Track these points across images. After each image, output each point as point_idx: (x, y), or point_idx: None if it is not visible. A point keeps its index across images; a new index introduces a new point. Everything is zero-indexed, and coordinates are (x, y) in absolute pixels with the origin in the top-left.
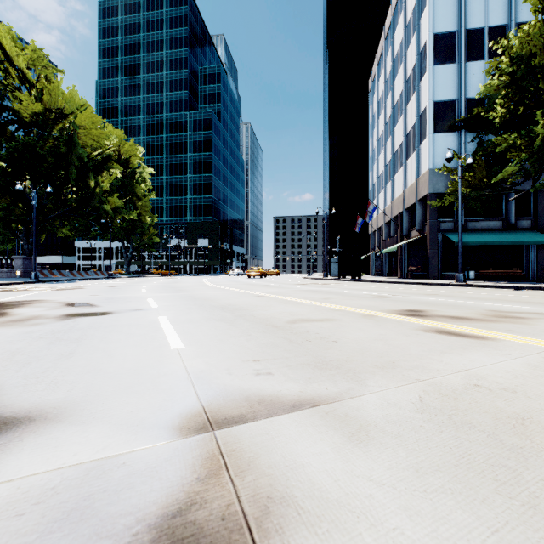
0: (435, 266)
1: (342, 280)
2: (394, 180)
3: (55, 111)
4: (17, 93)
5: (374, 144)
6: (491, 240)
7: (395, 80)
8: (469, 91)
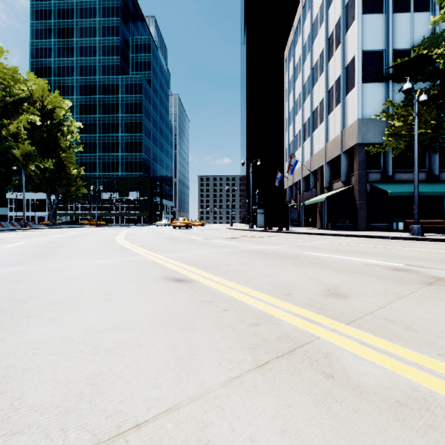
0: (364, 217)
1: (271, 231)
2: (313, 136)
3: None
4: None
5: (290, 107)
6: (424, 191)
7: (314, 42)
8: (396, 42)
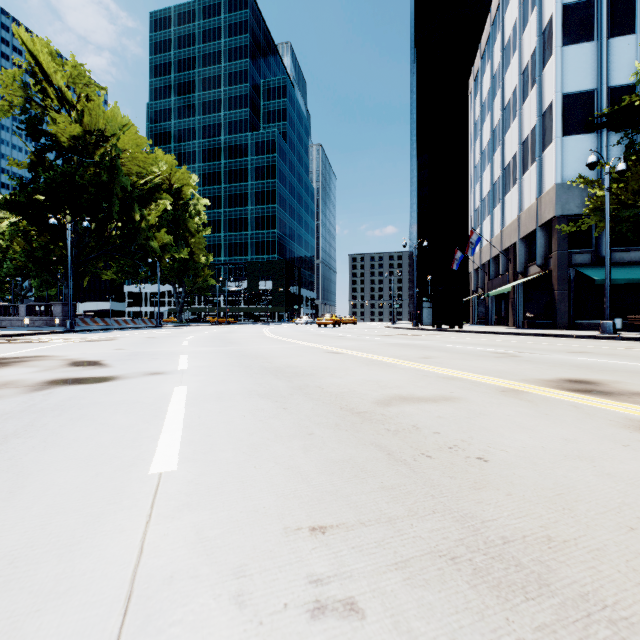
0: (565, 312)
1: (438, 330)
2: (505, 202)
3: (96, 134)
4: (53, 113)
5: (476, 158)
6: None
7: (506, 74)
8: (613, 77)
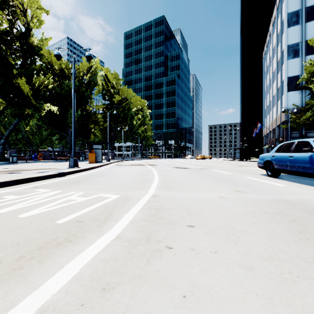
0: None
1: (240, 160)
2: (273, 110)
3: (123, 97)
4: (115, 95)
5: (265, 88)
6: None
7: (273, 59)
8: None
